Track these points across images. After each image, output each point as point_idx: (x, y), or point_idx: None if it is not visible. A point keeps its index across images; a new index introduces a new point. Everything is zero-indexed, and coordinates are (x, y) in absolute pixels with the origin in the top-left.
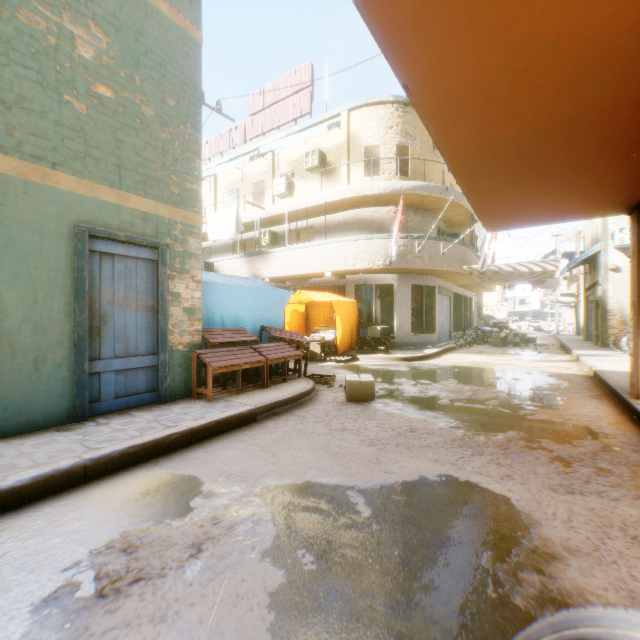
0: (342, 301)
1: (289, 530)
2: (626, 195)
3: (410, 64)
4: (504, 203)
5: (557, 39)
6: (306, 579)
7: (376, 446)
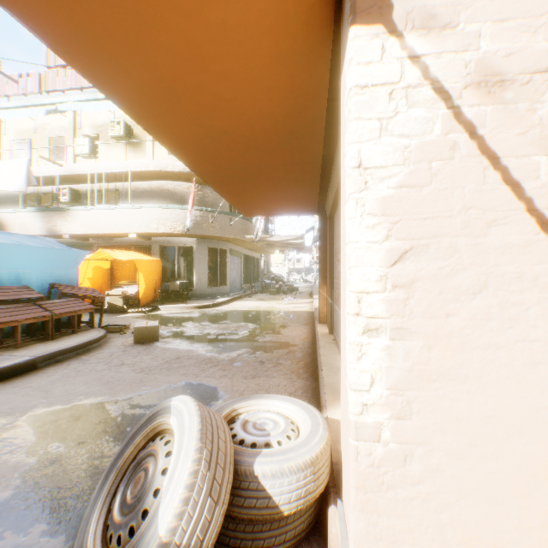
0: (145, 260)
1: (48, 436)
2: (310, 205)
3: (145, 120)
4: (246, 201)
5: (227, 130)
6: (53, 458)
7: (144, 372)
